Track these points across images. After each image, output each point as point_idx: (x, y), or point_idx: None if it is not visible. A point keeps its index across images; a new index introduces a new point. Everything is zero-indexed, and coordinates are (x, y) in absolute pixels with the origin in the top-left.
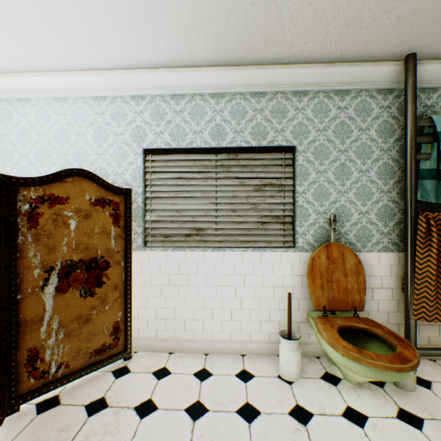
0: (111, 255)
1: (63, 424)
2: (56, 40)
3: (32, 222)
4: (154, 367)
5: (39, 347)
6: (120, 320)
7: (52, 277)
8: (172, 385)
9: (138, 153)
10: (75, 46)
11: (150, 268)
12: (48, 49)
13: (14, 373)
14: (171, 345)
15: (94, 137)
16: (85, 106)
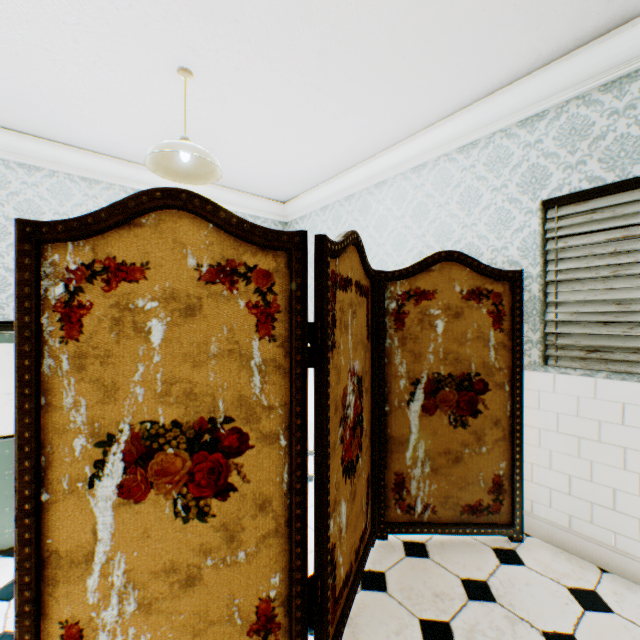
0: (488, 372)
1: (436, 587)
2: (419, 93)
3: (397, 323)
4: (569, 580)
5: (404, 474)
6: (501, 475)
7: (416, 391)
8: (619, 638)
9: (531, 210)
10: (440, 89)
11: (554, 403)
12: (408, 111)
13: (382, 493)
14: (602, 555)
15: (458, 204)
16: (447, 165)
